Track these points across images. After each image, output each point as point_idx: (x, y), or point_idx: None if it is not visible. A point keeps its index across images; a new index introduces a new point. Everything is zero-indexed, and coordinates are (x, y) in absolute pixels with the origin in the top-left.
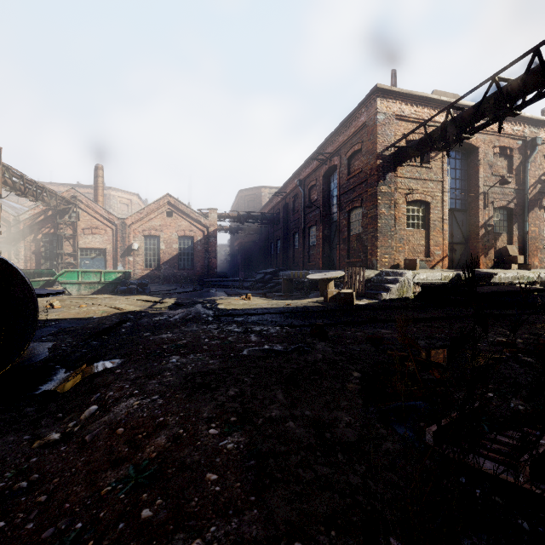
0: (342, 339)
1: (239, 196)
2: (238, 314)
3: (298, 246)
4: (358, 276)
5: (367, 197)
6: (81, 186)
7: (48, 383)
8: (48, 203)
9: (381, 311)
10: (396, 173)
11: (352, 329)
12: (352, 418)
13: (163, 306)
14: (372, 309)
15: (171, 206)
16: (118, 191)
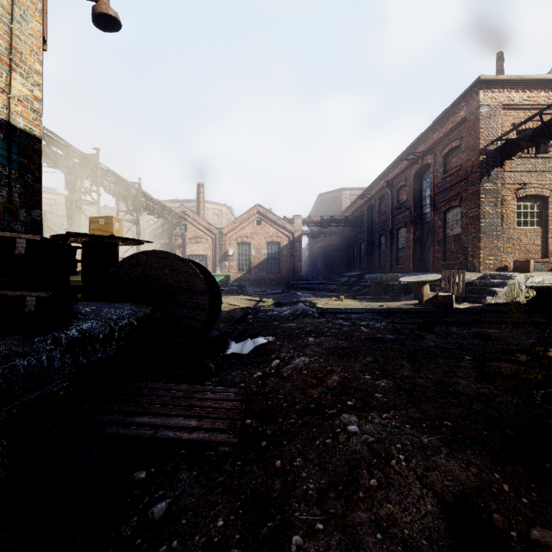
0: (448, 334)
1: (319, 200)
2: (339, 312)
3: (385, 249)
4: (457, 279)
5: (467, 196)
6: (182, 201)
7: (230, 349)
8: (166, 218)
9: (485, 314)
10: (503, 167)
11: (457, 327)
12: (468, 382)
13: (267, 305)
14: (475, 312)
15: (260, 215)
16: (211, 203)
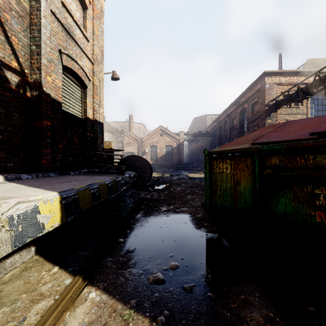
0: None
1: (194, 121)
2: (197, 178)
3: None
4: None
5: (261, 125)
6: (119, 122)
7: (155, 188)
8: (114, 134)
9: None
10: (276, 112)
11: None
12: None
13: (166, 176)
14: None
15: (162, 131)
16: (134, 123)
